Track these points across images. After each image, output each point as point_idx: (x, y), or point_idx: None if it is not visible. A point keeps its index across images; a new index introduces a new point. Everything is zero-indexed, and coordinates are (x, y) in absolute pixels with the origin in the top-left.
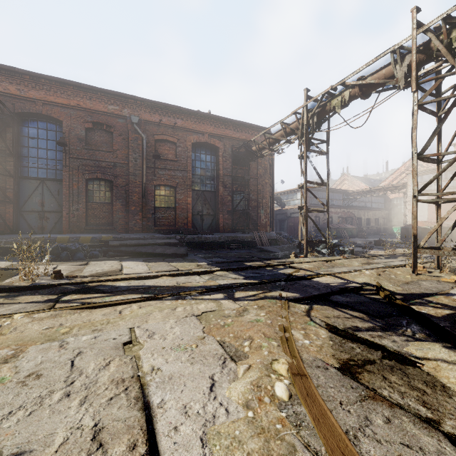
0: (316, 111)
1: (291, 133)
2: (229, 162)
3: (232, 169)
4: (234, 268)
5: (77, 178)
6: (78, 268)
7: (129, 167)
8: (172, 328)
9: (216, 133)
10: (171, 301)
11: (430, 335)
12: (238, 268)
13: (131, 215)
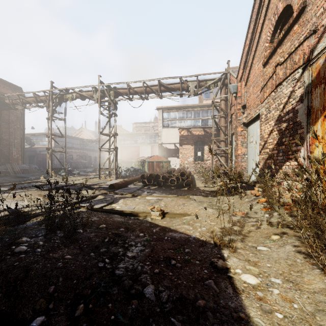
0: (58, 96)
1: (41, 102)
2: None
3: None
4: None
5: None
6: None
7: None
8: None
9: None
10: None
11: (88, 189)
12: (2, 185)
13: None
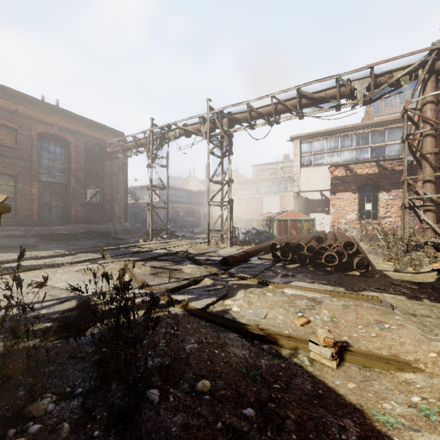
0: (159, 136)
1: (141, 146)
2: (83, 157)
3: (86, 164)
4: (94, 251)
5: None
6: None
7: None
8: (61, 276)
9: (67, 127)
10: (49, 269)
11: (192, 263)
12: (97, 250)
13: None
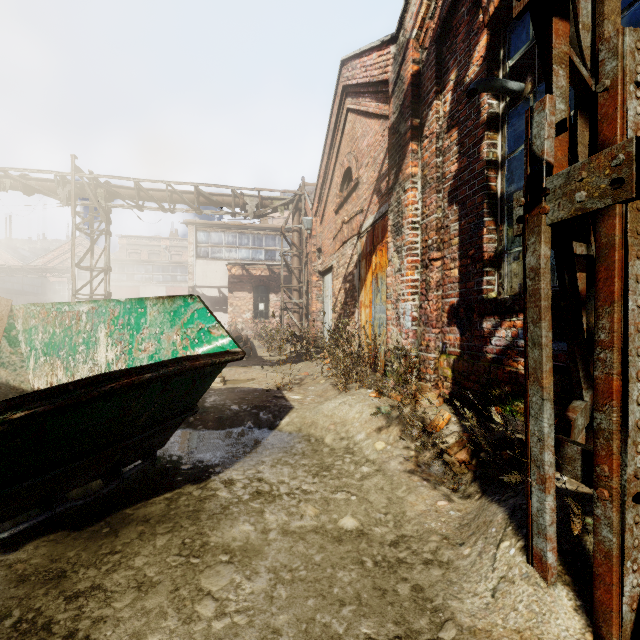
0: None
1: None
2: None
3: None
4: None
5: None
6: None
7: None
8: None
9: None
10: None
11: None
12: None
13: None
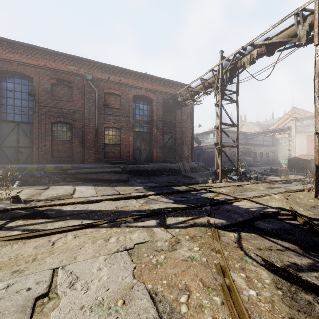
0: (229, 68)
1: (209, 86)
2: (161, 110)
3: (163, 115)
4: (165, 193)
5: (44, 121)
6: (38, 192)
7: (84, 113)
8: (99, 269)
9: (151, 88)
10: (106, 228)
11: None
12: (168, 193)
13: (86, 150)
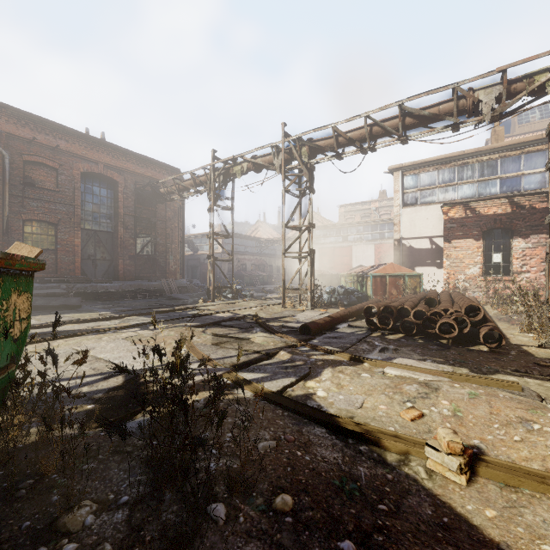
0: (222, 172)
1: (201, 185)
2: (132, 200)
3: (135, 208)
4: (144, 313)
5: None
6: None
7: None
8: (107, 344)
9: (114, 165)
10: (93, 335)
11: (263, 331)
12: (148, 313)
13: None
